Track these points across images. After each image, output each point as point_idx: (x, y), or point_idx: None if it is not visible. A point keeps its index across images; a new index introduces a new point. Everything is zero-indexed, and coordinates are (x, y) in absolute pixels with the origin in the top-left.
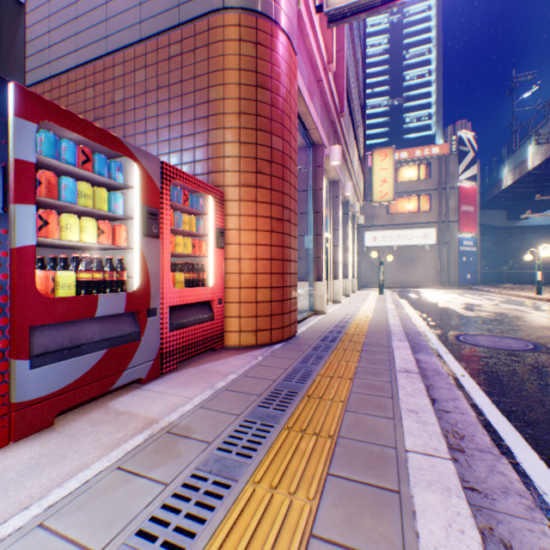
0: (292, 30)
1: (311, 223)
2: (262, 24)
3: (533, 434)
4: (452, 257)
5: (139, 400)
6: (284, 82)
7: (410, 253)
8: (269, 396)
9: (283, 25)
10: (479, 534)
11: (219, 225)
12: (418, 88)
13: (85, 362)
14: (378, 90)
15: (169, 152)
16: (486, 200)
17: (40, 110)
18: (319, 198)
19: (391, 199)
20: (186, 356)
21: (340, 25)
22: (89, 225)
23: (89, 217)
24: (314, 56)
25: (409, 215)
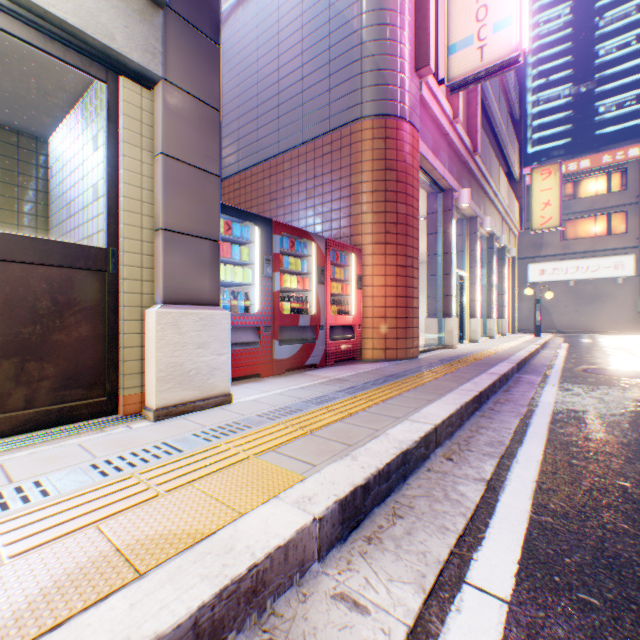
0: (414, 115)
1: (440, 264)
2: (389, 123)
3: (563, 404)
4: None
5: (318, 372)
6: (407, 160)
7: (594, 288)
8: (389, 375)
9: (406, 117)
10: (468, 401)
11: (358, 273)
12: (619, 63)
13: (295, 348)
14: (555, 77)
15: (322, 222)
16: None
17: (281, 229)
18: (447, 240)
19: (556, 225)
20: (338, 358)
21: (461, 91)
22: (294, 279)
23: (294, 275)
24: (437, 120)
25: (592, 240)
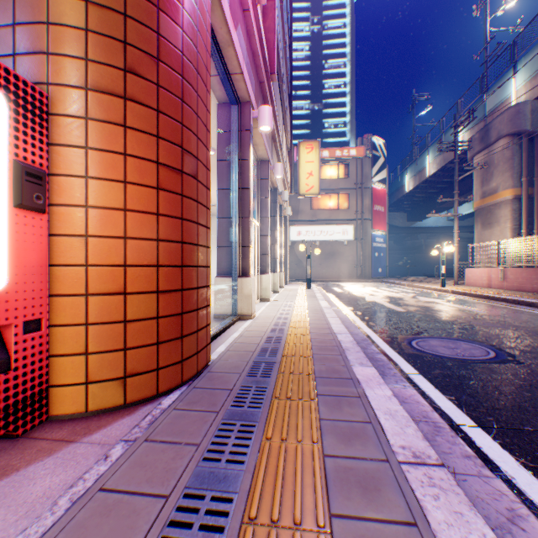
0: None
1: (235, 202)
2: None
3: None
4: (367, 252)
5: None
6: None
7: (331, 248)
8: None
9: None
10: None
11: (29, 159)
12: (336, 97)
13: None
14: (301, 93)
15: None
16: (392, 203)
17: None
18: (245, 171)
19: (317, 193)
20: None
21: None
22: None
23: None
24: None
25: (330, 211)
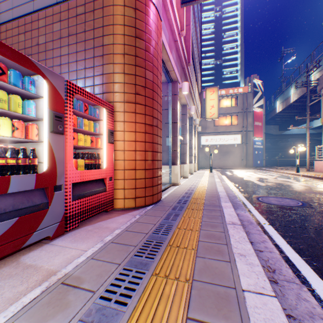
0: (159, 4)
1: (170, 129)
2: None
3: (317, 266)
4: (250, 151)
5: (45, 254)
6: (154, 36)
7: (226, 148)
8: (142, 247)
9: None
10: None
11: (110, 128)
12: (231, 55)
13: None
14: (208, 55)
15: (76, 79)
16: (268, 119)
17: None
18: (175, 114)
19: (216, 117)
20: (86, 217)
21: (189, 5)
22: (4, 123)
23: (4, 117)
24: (172, 24)
25: (226, 127)
